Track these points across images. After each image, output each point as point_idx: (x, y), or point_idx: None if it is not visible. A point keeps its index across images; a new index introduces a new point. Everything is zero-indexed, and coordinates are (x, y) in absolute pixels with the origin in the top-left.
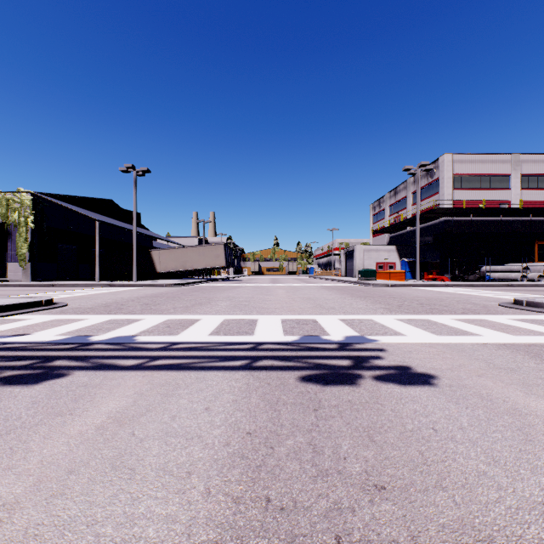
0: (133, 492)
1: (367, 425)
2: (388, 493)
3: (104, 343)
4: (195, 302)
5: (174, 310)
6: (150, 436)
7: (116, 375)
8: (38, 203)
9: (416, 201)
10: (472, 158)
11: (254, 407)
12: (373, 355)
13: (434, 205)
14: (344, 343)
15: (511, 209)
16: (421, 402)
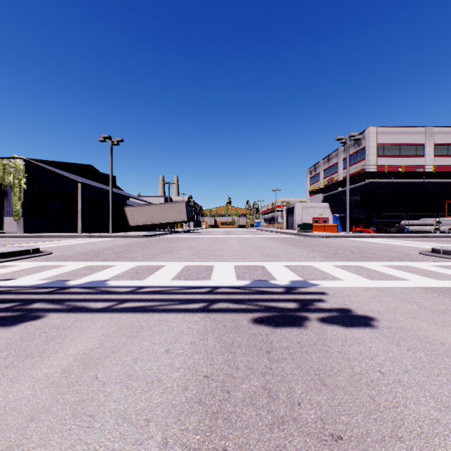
0: (91, 443)
1: (317, 368)
2: (345, 444)
3: (79, 287)
4: (160, 250)
5: (142, 258)
6: (112, 379)
7: (86, 317)
8: (30, 168)
9: (345, 166)
10: (392, 130)
11: (211, 349)
12: (316, 298)
13: (361, 169)
14: (290, 287)
15: (425, 173)
16: (365, 344)
